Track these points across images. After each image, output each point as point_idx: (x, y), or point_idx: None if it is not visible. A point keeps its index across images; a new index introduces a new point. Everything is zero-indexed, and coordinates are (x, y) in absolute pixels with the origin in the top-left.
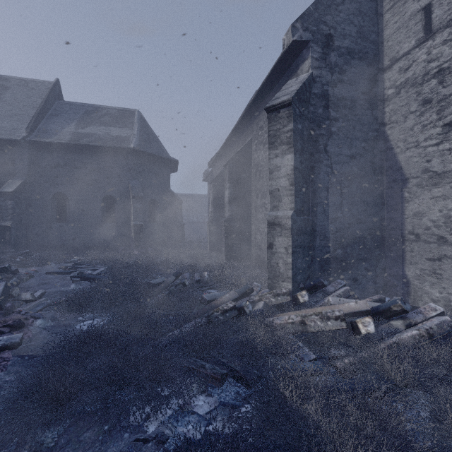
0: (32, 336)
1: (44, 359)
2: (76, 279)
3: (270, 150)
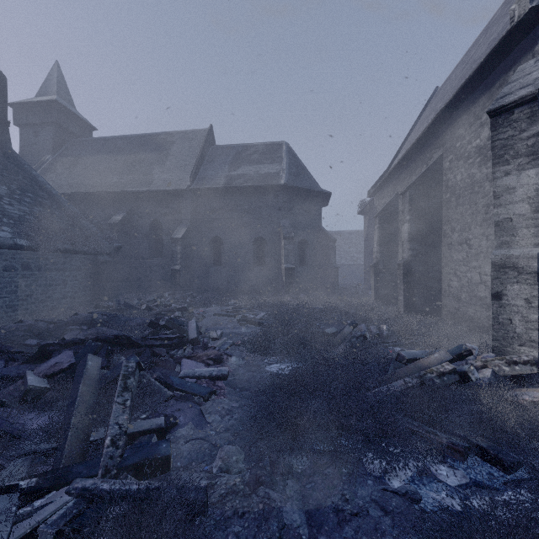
0: (233, 371)
1: (258, 393)
2: (243, 322)
3: (496, 166)
